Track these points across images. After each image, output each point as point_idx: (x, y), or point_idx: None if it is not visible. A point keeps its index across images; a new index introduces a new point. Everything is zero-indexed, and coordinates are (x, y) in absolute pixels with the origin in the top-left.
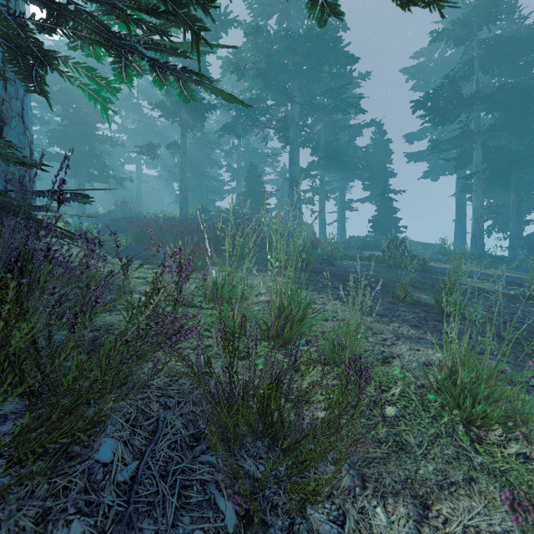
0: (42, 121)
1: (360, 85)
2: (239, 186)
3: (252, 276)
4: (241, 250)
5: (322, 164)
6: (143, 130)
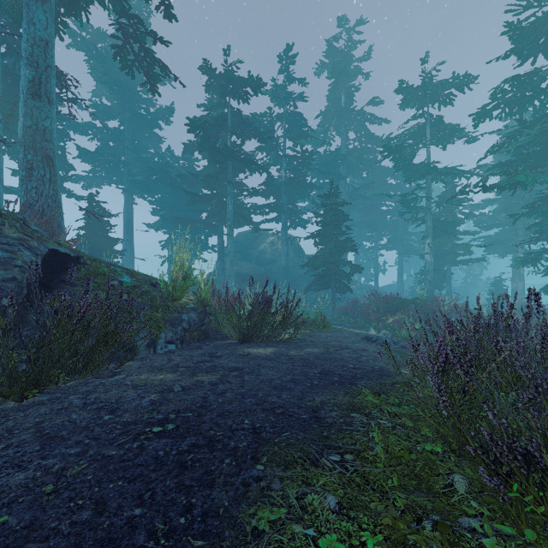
0: None
1: None
2: None
3: None
4: None
5: None
6: None
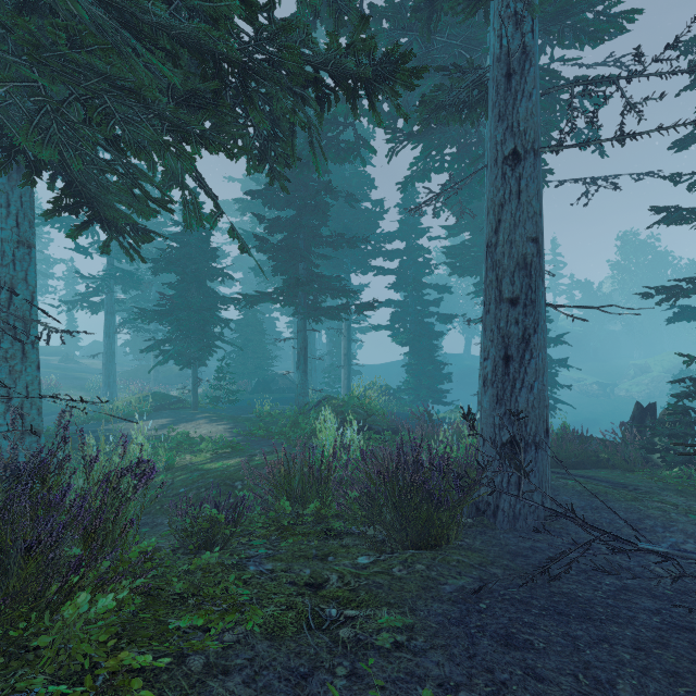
0: None
1: None
2: None
3: None
4: None
5: None
6: None
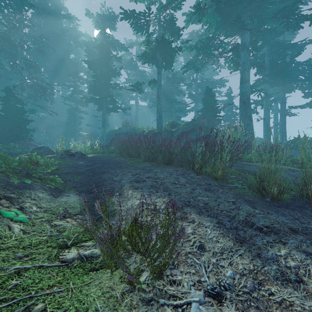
0: (87, 82)
1: (300, 10)
2: (196, 106)
3: (271, 282)
4: (211, 169)
5: (266, 80)
6: (138, 79)
